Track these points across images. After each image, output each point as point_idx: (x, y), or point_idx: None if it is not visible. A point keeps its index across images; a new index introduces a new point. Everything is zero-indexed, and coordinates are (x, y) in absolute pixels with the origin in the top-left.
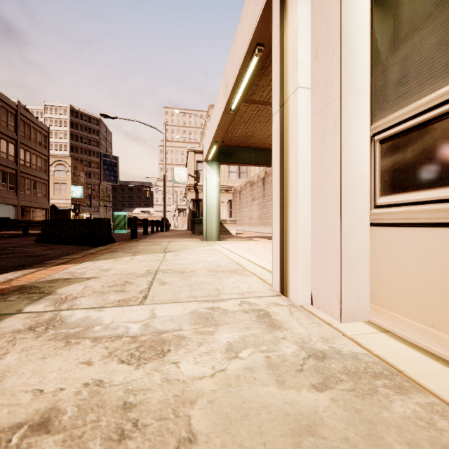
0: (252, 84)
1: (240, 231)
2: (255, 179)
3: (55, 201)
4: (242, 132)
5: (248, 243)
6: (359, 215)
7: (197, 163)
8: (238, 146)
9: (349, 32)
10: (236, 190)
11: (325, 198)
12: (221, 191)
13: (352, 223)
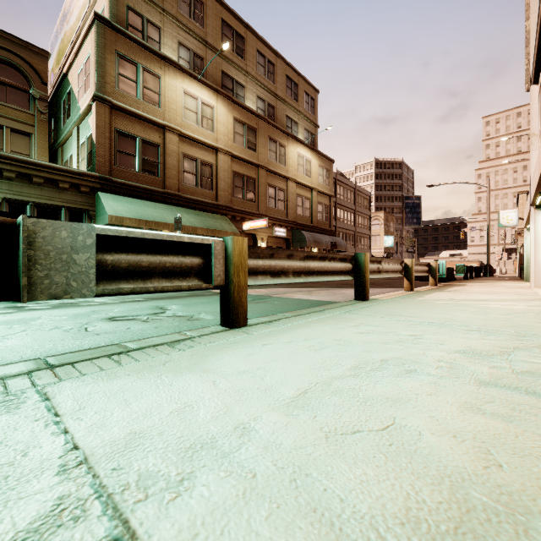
0: None
1: None
2: None
3: (371, 251)
4: None
5: None
6: (540, 269)
7: None
8: None
9: (537, 236)
10: None
11: (534, 266)
12: None
13: (537, 270)
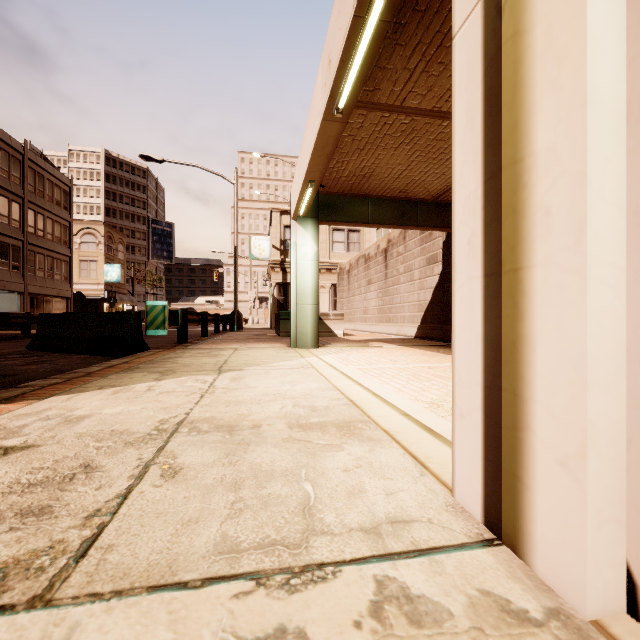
0: (376, 67)
1: (350, 330)
2: (372, 251)
3: (81, 287)
4: (354, 169)
5: (365, 353)
6: None
7: (285, 228)
8: (347, 195)
9: None
10: (343, 269)
11: None
12: (320, 270)
13: None
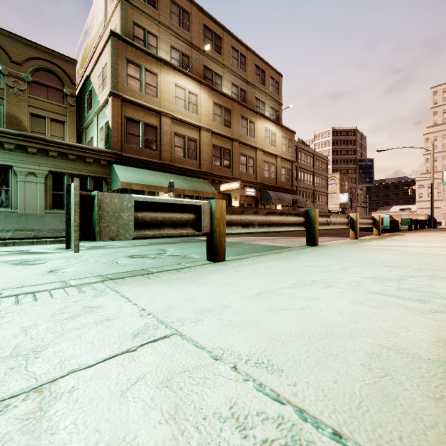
0: None
1: None
2: None
3: (328, 206)
4: None
5: None
6: None
7: None
8: None
9: None
10: None
11: None
12: None
13: None
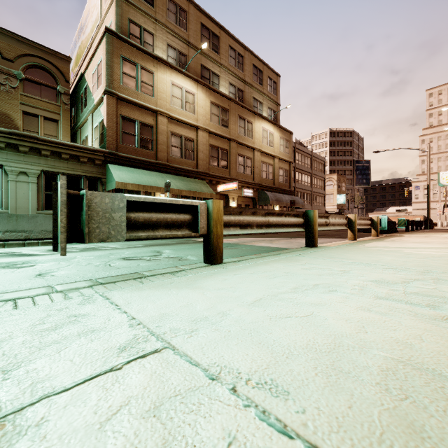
0: None
1: None
2: None
3: (325, 207)
4: None
5: None
6: None
7: None
8: None
9: None
10: None
11: None
12: None
13: None
